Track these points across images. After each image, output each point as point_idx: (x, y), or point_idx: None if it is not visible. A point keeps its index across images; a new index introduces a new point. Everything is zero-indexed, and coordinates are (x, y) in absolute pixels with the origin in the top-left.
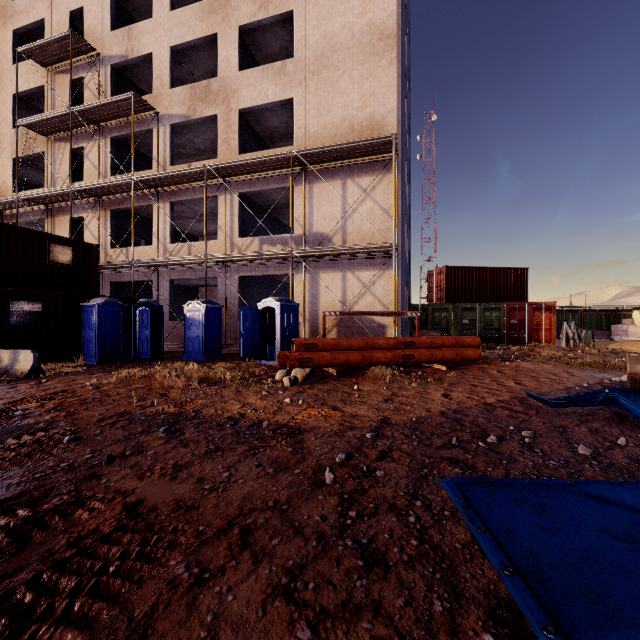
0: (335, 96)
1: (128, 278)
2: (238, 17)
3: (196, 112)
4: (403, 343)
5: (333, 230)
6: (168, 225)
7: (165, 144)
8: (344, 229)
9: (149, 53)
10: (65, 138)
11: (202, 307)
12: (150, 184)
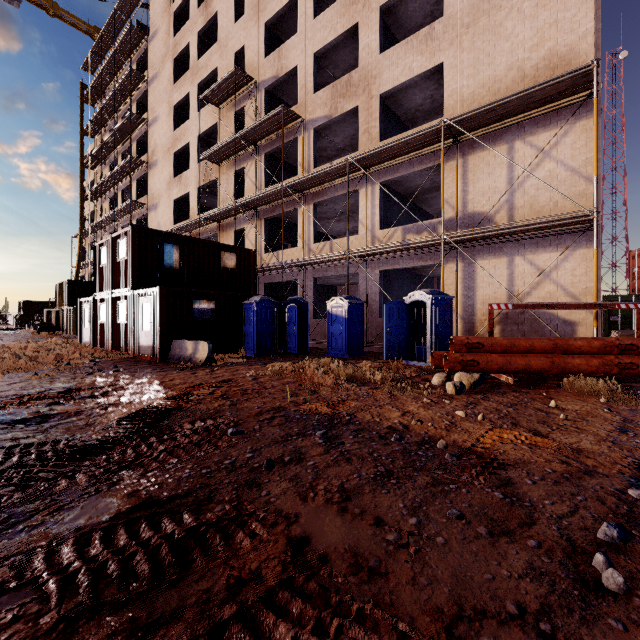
0: (498, 43)
1: (278, 279)
2: None
3: (337, 110)
4: (616, 346)
5: (495, 207)
6: (312, 226)
7: (309, 148)
8: (510, 203)
9: (295, 66)
10: (231, 163)
11: (345, 303)
12: (296, 189)
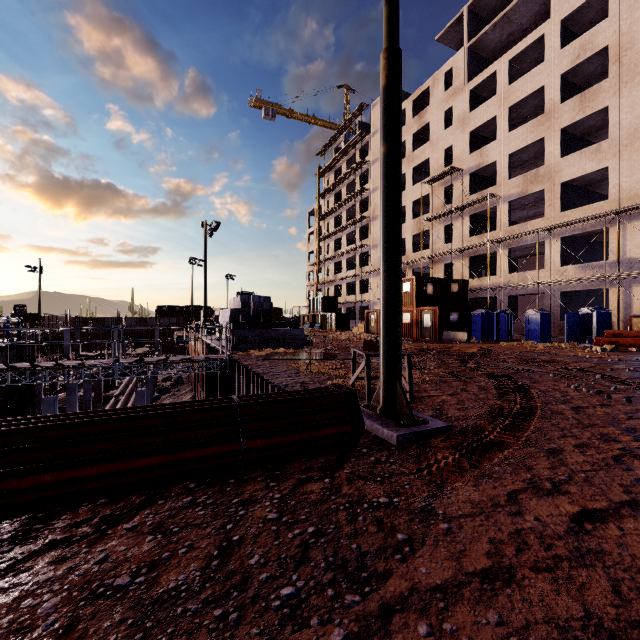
0: None
1: (480, 296)
2: (560, 123)
3: (527, 191)
4: None
5: None
6: (507, 263)
7: (505, 214)
8: None
9: (494, 161)
10: (441, 220)
11: (538, 313)
12: (497, 241)
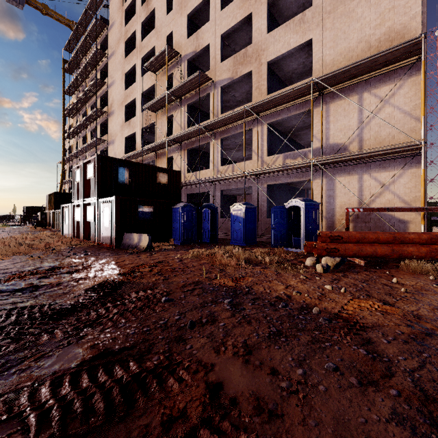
0: (351, 24)
1: (196, 191)
2: None
3: (237, 73)
4: None
5: (349, 139)
6: (219, 154)
7: (217, 101)
8: (360, 137)
9: (208, 44)
10: (164, 111)
11: (243, 207)
12: (209, 128)
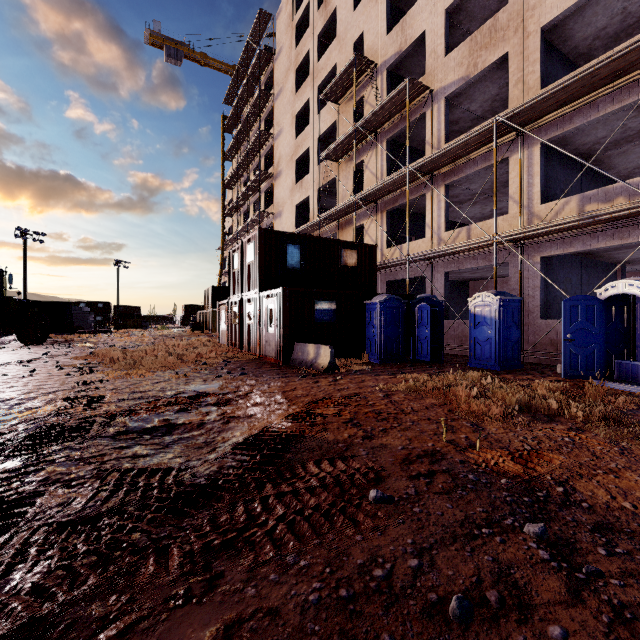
0: None
1: (401, 276)
2: None
3: (477, 66)
4: None
5: None
6: (442, 212)
7: (439, 122)
8: None
9: (422, 33)
10: (350, 158)
11: (494, 300)
12: (424, 171)
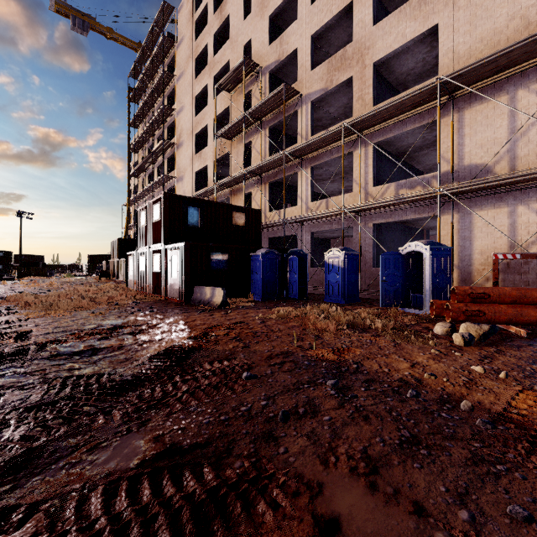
0: None
1: (280, 234)
2: None
3: (332, 82)
4: None
5: (494, 158)
6: (309, 187)
7: (307, 119)
8: (512, 153)
9: (295, 49)
10: (241, 138)
11: (341, 254)
12: (296, 155)
